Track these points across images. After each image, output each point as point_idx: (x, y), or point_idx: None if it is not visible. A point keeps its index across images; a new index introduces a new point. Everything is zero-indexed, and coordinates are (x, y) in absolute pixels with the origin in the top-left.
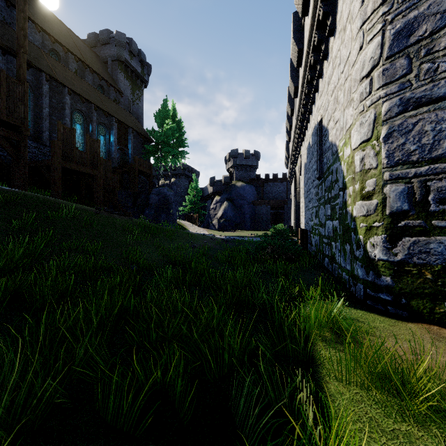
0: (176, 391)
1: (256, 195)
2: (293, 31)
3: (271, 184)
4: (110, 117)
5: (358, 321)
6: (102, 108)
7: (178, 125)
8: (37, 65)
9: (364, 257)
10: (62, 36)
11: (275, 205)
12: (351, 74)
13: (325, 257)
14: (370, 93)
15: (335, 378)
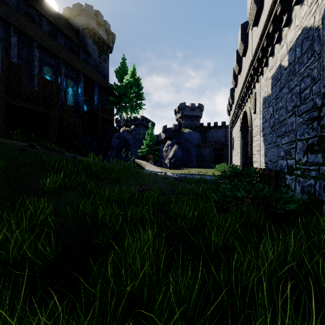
0: None
1: (200, 139)
2: None
3: (212, 130)
4: (78, 72)
5: None
6: (70, 63)
7: (137, 81)
8: (6, 18)
9: None
10: (37, 3)
11: (217, 147)
12: None
13: None
14: None
15: None
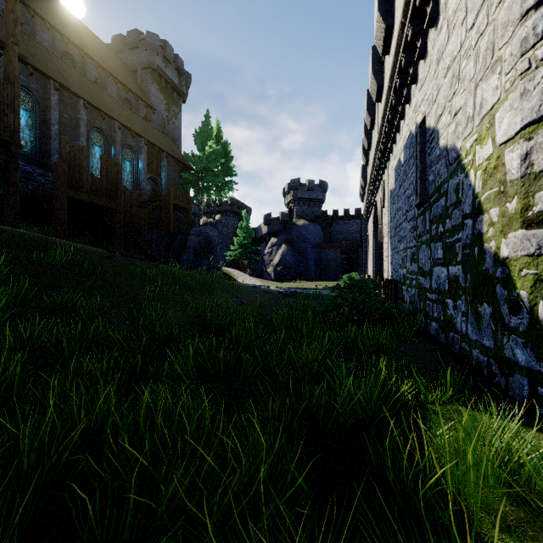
0: None
1: (322, 236)
2: (378, 1)
3: (341, 222)
4: (138, 138)
5: None
6: (128, 126)
7: (224, 148)
8: (44, 69)
9: (530, 329)
10: (78, 37)
11: (347, 248)
12: (495, 18)
13: (432, 321)
14: None
15: None
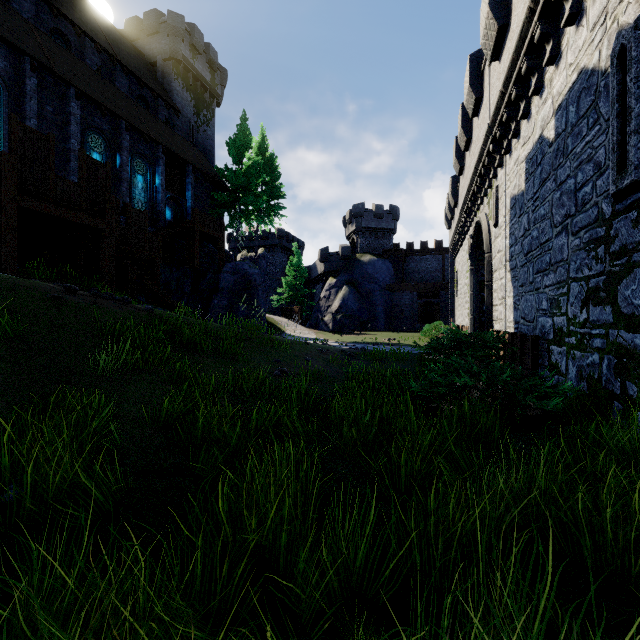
0: None
1: (393, 275)
2: None
3: (417, 258)
4: (154, 145)
5: None
6: (140, 128)
7: (269, 162)
8: (16, 42)
9: None
10: (75, 11)
11: (425, 291)
12: None
13: None
14: None
15: None
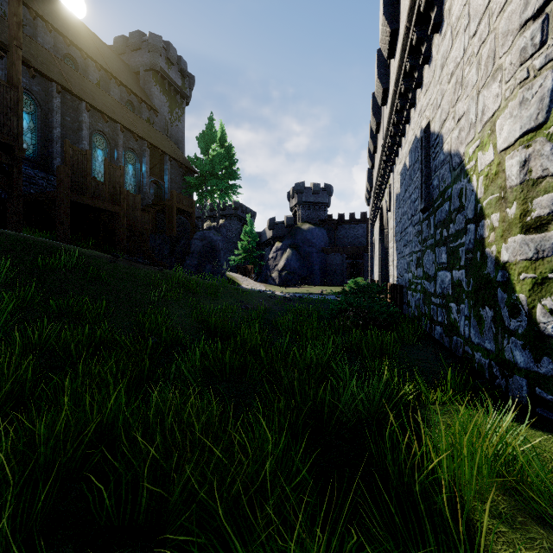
0: None
1: (327, 241)
2: (383, 4)
3: (347, 226)
4: (141, 141)
5: (542, 458)
6: (131, 129)
7: (228, 151)
8: (46, 72)
9: (528, 331)
10: (80, 38)
11: (352, 253)
12: (496, 27)
13: (436, 325)
14: (543, 43)
15: None
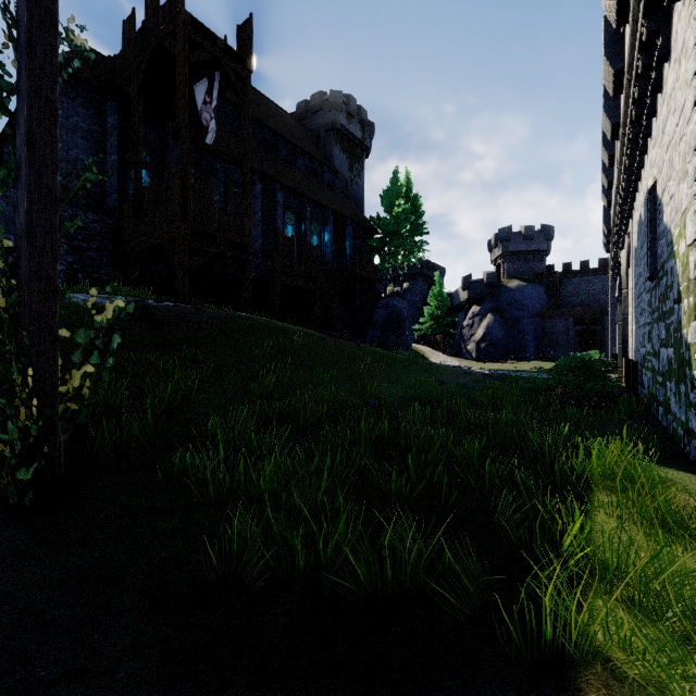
0: (441, 496)
1: (545, 301)
2: (603, 44)
3: (576, 280)
4: (324, 209)
5: (672, 481)
6: (316, 199)
7: (413, 203)
8: (251, 163)
9: None
10: (271, 119)
11: (584, 317)
12: (686, 134)
13: (659, 405)
14: None
15: (605, 512)
